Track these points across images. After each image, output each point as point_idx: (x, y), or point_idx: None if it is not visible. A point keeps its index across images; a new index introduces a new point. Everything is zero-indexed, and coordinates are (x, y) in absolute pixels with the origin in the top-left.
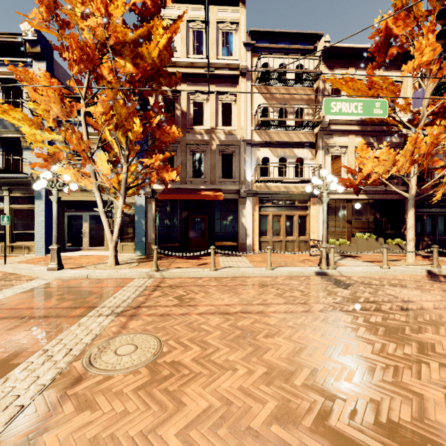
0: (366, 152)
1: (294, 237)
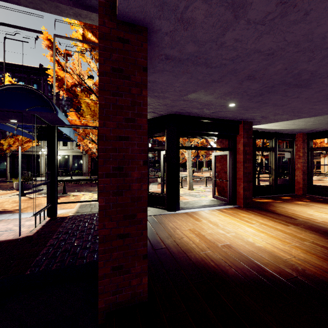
0: (317, 140)
1: (314, 170)
